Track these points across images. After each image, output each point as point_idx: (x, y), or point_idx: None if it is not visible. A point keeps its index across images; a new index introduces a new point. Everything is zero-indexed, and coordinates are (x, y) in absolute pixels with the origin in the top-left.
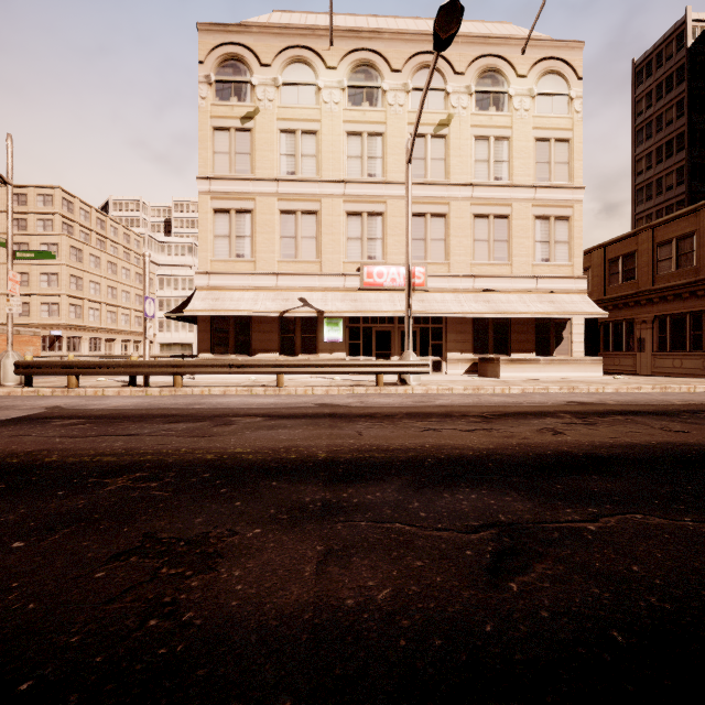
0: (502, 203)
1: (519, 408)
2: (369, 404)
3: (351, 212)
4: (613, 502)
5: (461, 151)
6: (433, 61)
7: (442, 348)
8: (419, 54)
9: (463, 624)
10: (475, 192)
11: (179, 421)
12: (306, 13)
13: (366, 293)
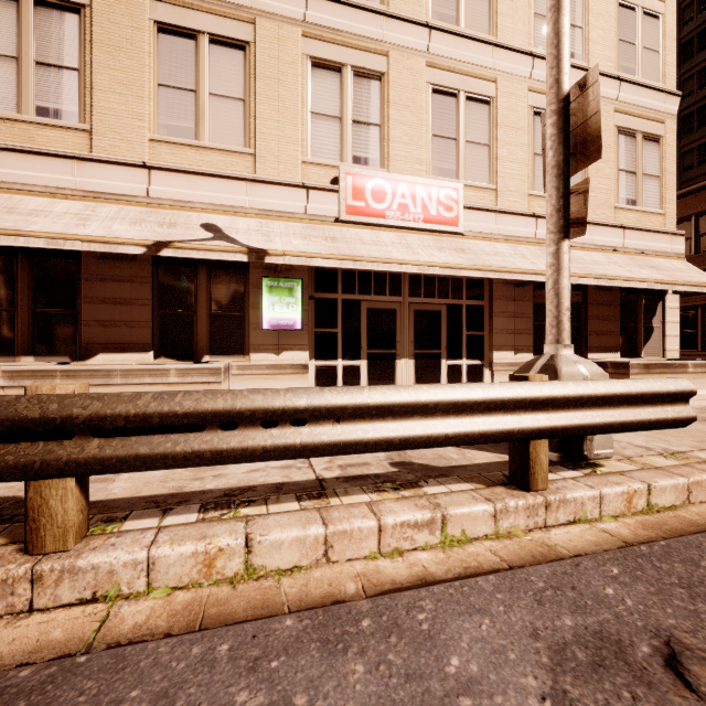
0: None
1: None
2: None
3: (320, 59)
4: None
5: None
6: None
7: (483, 344)
8: None
9: None
10: (536, 68)
11: None
12: None
13: (351, 228)
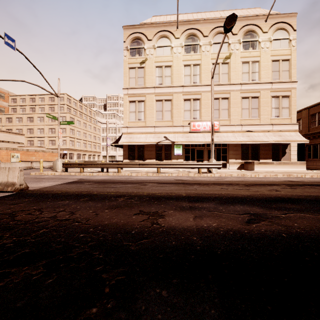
0: (255, 91)
1: (262, 182)
2: (196, 180)
3: (186, 99)
4: (293, 210)
5: (235, 69)
6: (223, 37)
7: (226, 157)
8: (216, 28)
9: (238, 230)
10: (242, 87)
11: (127, 184)
12: (166, 15)
13: (192, 134)
